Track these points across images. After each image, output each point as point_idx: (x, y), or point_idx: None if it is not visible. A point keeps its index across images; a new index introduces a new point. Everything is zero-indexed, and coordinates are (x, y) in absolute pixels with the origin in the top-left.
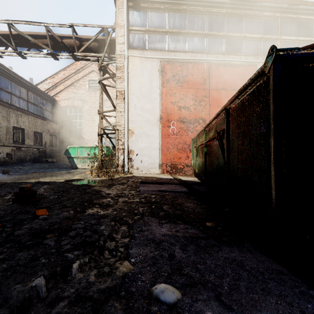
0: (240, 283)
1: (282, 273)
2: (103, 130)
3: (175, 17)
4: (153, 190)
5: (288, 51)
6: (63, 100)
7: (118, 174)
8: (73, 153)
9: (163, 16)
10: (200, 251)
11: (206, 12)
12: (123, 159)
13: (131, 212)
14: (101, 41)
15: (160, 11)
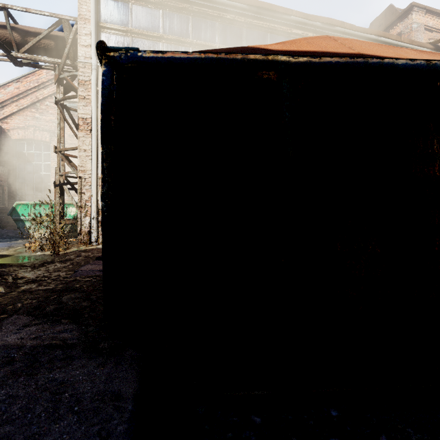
0: (2, 429)
1: (119, 396)
2: (66, 178)
3: (173, 19)
4: (100, 270)
5: (121, 52)
6: (15, 130)
7: (79, 246)
8: (25, 213)
9: (155, 14)
10: (20, 373)
11: (217, 17)
12: (89, 222)
13: (0, 308)
14: (59, 39)
15: (150, 5)
